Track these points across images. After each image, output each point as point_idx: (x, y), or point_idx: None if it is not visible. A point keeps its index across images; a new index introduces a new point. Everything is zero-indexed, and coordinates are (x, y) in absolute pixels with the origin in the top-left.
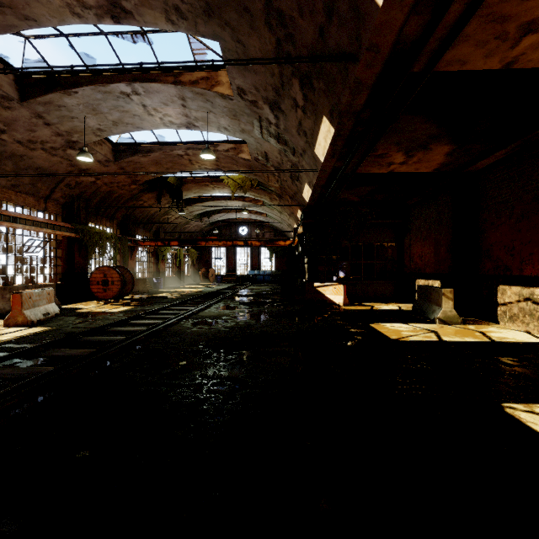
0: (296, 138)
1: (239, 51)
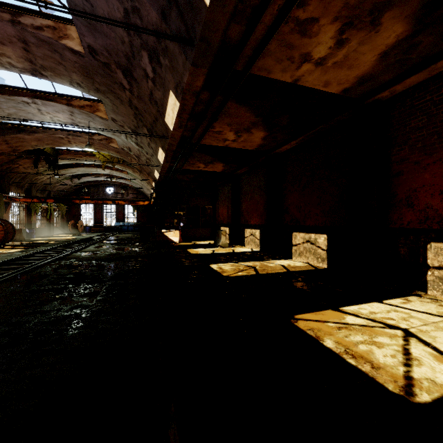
0: (147, 148)
1: (114, 107)
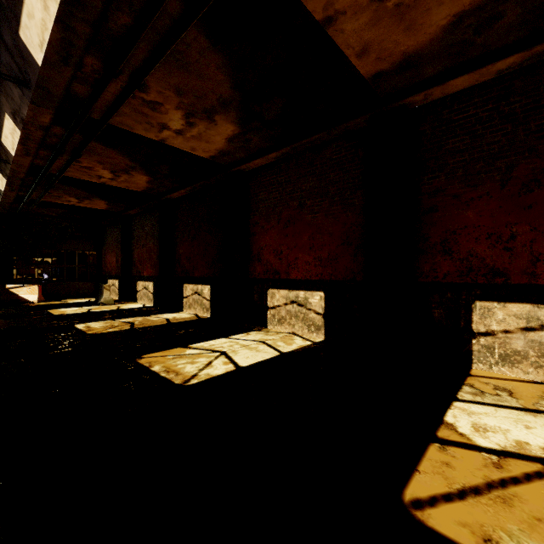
0: None
1: None
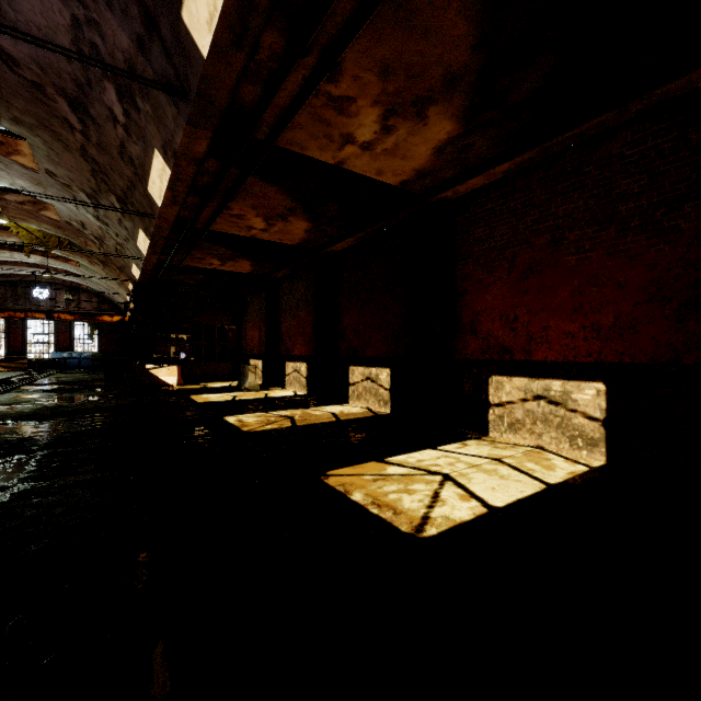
0: (118, 227)
1: (51, 153)
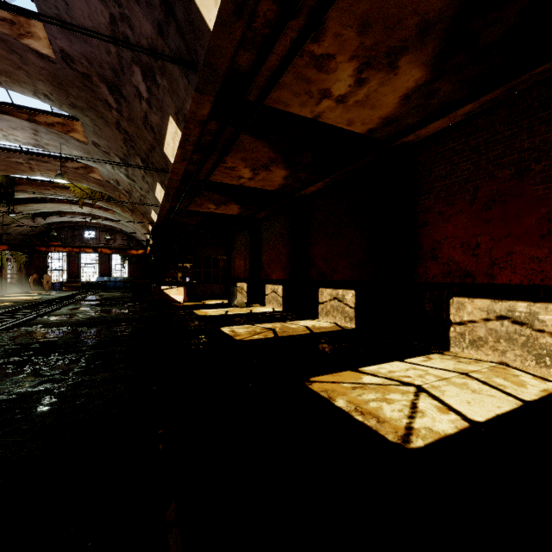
0: (142, 182)
1: (96, 129)
